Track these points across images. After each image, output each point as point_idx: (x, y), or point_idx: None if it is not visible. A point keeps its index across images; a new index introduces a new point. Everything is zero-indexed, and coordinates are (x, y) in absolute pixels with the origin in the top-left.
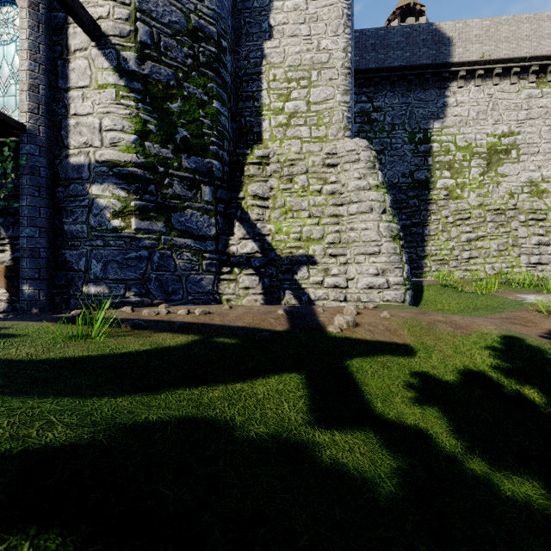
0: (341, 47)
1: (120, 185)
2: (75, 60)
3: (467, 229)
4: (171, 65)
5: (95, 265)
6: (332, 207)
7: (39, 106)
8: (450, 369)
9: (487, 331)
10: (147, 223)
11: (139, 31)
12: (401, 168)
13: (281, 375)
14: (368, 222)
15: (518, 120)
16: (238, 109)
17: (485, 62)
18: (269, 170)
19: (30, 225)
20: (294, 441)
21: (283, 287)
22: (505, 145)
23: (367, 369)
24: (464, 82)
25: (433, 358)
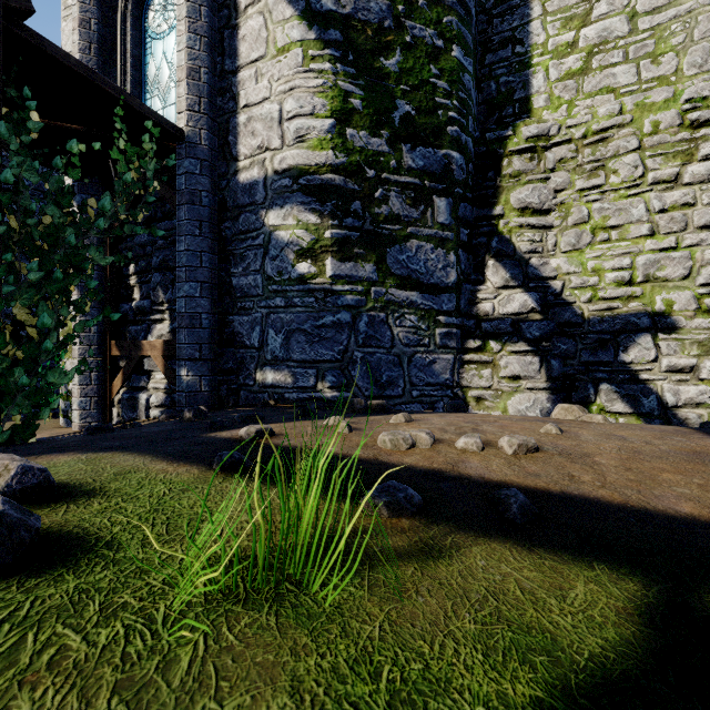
0: None
1: (308, 205)
2: (246, 22)
3: None
4: None
5: (273, 338)
6: None
7: (200, 100)
8: None
9: None
10: (349, 266)
11: None
12: None
13: None
14: None
15: None
16: (484, 68)
17: None
18: (550, 159)
19: (189, 279)
20: None
21: (593, 377)
22: None
23: None
24: None
25: None
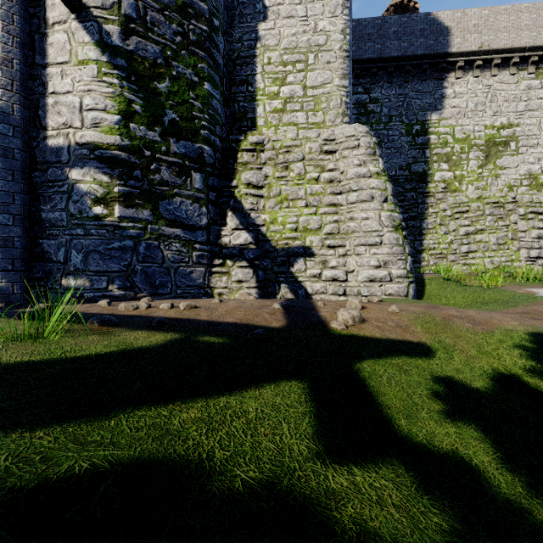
0: (339, 29)
1: (102, 169)
2: (53, 34)
3: (465, 222)
4: (159, 42)
5: (76, 256)
6: (330, 195)
7: (12, 82)
8: (478, 373)
9: (511, 327)
10: (132, 211)
11: (123, 3)
12: (398, 160)
13: (278, 384)
14: (368, 211)
15: (517, 111)
16: (231, 94)
17: (484, 52)
18: (263, 158)
19: (3, 211)
20: (299, 491)
21: (279, 280)
22: (504, 137)
23: (381, 374)
24: (462, 73)
25: (455, 359)
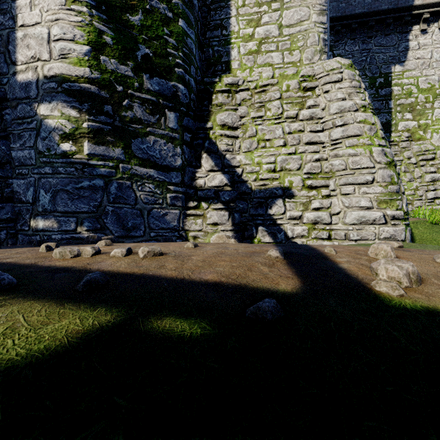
0: None
1: (70, 103)
2: None
3: (431, 169)
4: None
5: (44, 196)
6: (311, 133)
7: None
8: None
9: None
10: (103, 148)
11: None
12: None
13: None
14: (356, 147)
15: None
16: (206, 39)
17: None
18: (238, 98)
19: None
20: None
21: (256, 223)
22: None
23: None
24: (427, 24)
25: None
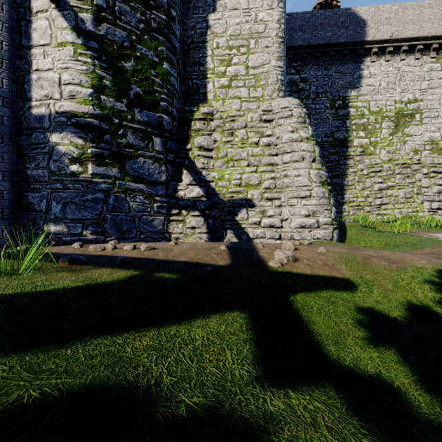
0: (275, 19)
1: (77, 134)
2: (37, 21)
3: (379, 180)
4: (125, 28)
5: (55, 206)
6: (268, 156)
7: (2, 60)
8: (394, 304)
9: (421, 265)
10: (103, 169)
11: None
12: (324, 129)
13: (222, 314)
14: (300, 169)
15: (421, 89)
16: (186, 73)
17: (394, 40)
18: (212, 125)
19: None
20: (239, 416)
21: (225, 226)
22: (411, 110)
23: (312, 305)
24: (376, 57)
25: (375, 293)
